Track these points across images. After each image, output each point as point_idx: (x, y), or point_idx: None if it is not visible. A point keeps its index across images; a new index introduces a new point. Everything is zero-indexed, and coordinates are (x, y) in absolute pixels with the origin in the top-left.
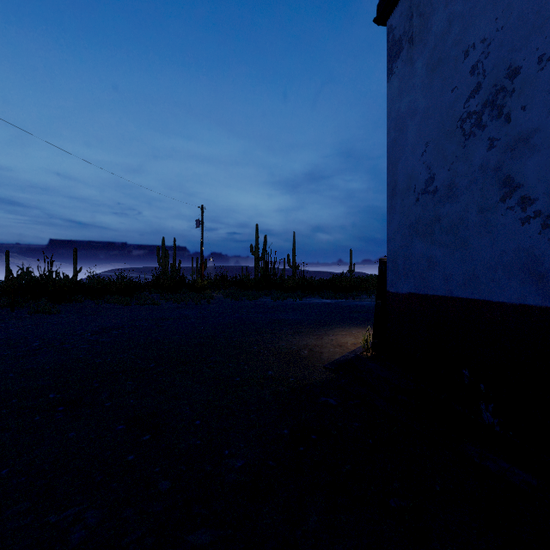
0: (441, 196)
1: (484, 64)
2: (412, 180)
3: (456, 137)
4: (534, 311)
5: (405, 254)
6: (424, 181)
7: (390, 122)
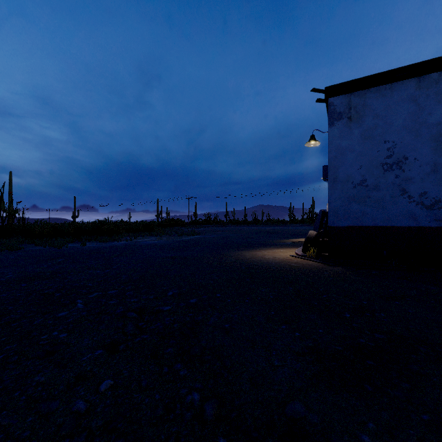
0: (370, 188)
1: (393, 150)
2: (351, 178)
3: (379, 169)
4: (413, 228)
5: (345, 209)
6: (359, 180)
7: (332, 147)
